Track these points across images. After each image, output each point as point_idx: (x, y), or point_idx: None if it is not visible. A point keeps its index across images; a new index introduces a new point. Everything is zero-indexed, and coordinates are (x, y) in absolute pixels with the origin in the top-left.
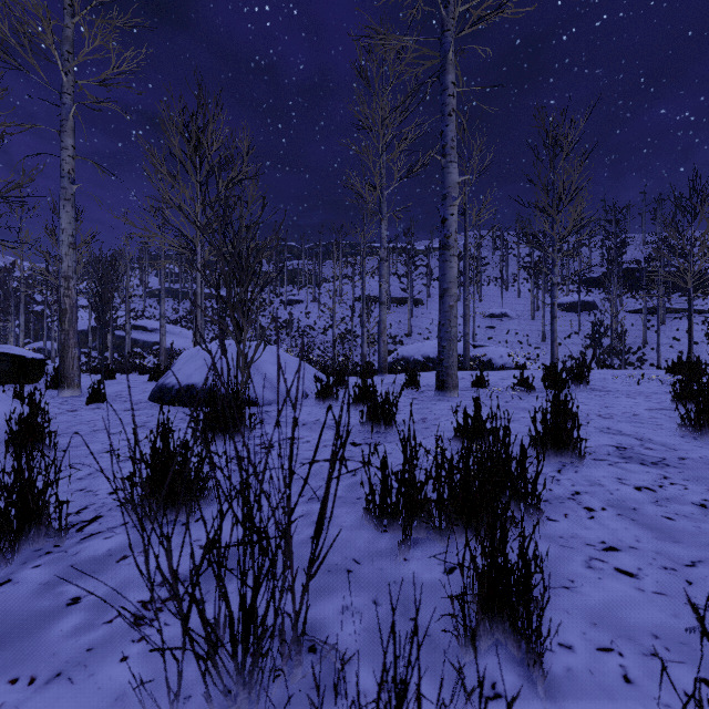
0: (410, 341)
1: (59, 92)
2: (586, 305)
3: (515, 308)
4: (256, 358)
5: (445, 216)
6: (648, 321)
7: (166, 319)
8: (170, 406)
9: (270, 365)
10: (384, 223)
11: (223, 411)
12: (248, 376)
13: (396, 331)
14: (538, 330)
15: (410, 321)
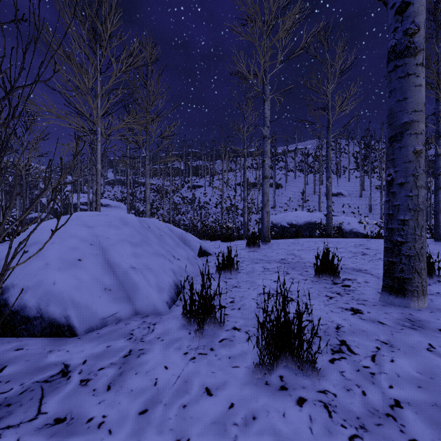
0: (274, 212)
1: None
2: None
3: (347, 189)
4: (109, 236)
5: None
6: None
7: (116, 198)
8: None
9: (128, 246)
10: (267, 103)
11: None
12: None
13: None
14: (366, 204)
15: (274, 198)
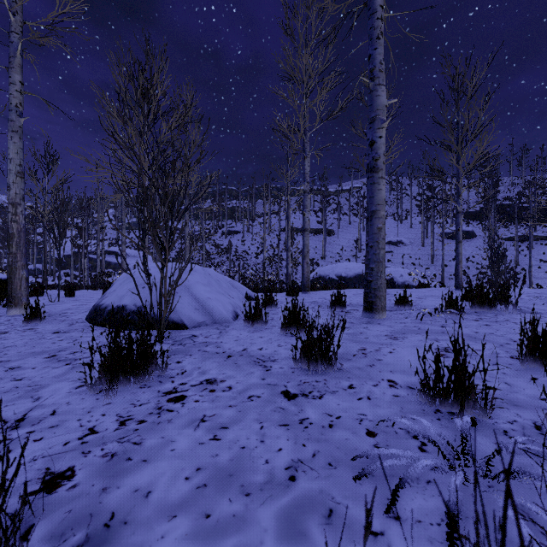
0: (324, 263)
1: (7, 31)
2: (466, 234)
3: (408, 237)
4: (188, 279)
5: (374, 139)
6: (519, 247)
7: (134, 246)
8: (101, 327)
9: (202, 286)
10: (307, 160)
11: (126, 348)
12: (173, 299)
13: (313, 255)
14: (428, 254)
15: (324, 247)
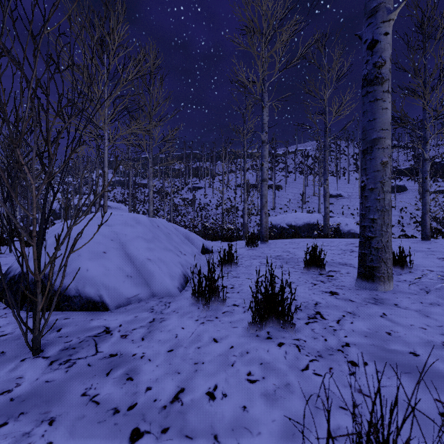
0: (274, 213)
1: None
2: (399, 188)
3: (347, 190)
4: (126, 233)
5: (376, 37)
6: None
7: (116, 200)
8: None
9: (143, 241)
10: (266, 110)
11: None
12: (64, 275)
13: None
14: None
15: (274, 200)
